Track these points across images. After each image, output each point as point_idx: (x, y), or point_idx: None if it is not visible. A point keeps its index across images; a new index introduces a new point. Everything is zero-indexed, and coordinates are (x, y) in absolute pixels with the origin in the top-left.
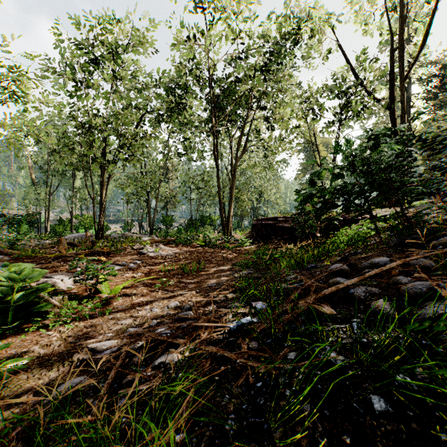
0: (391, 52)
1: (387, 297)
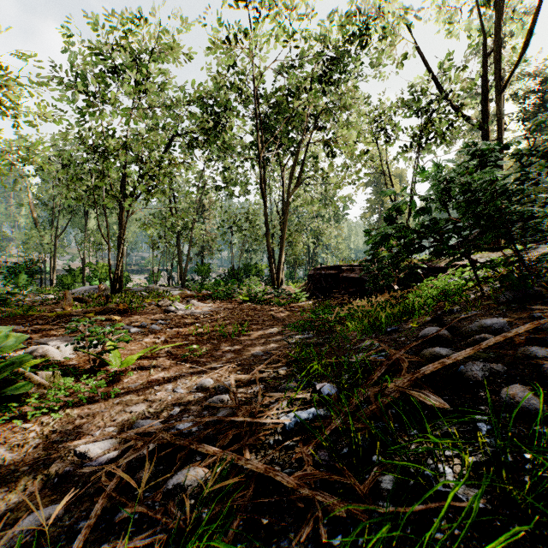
0: (483, 57)
1: (519, 380)
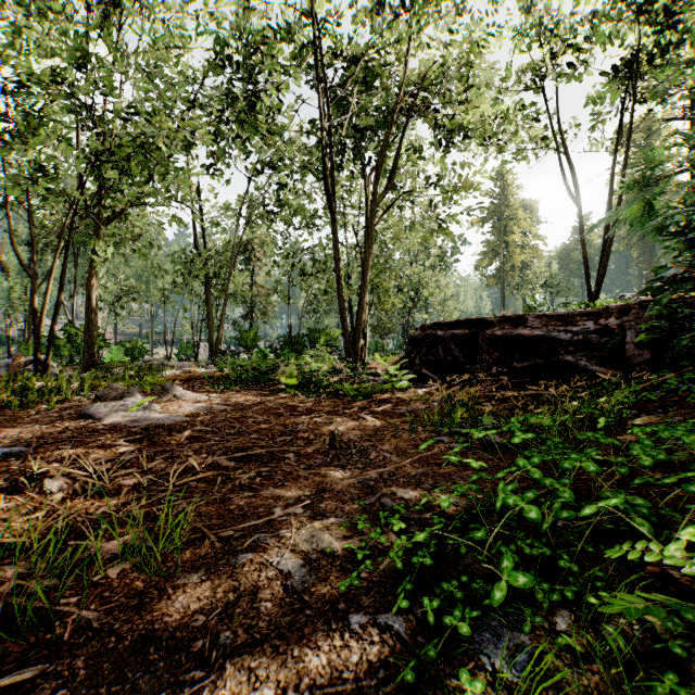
0: None
1: None
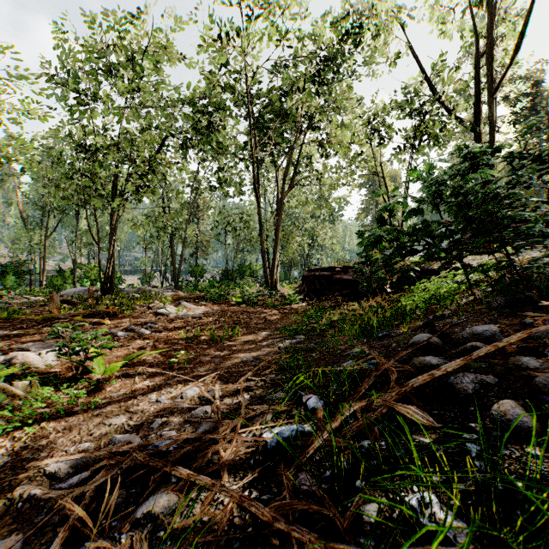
0: (476, 60)
1: (511, 393)
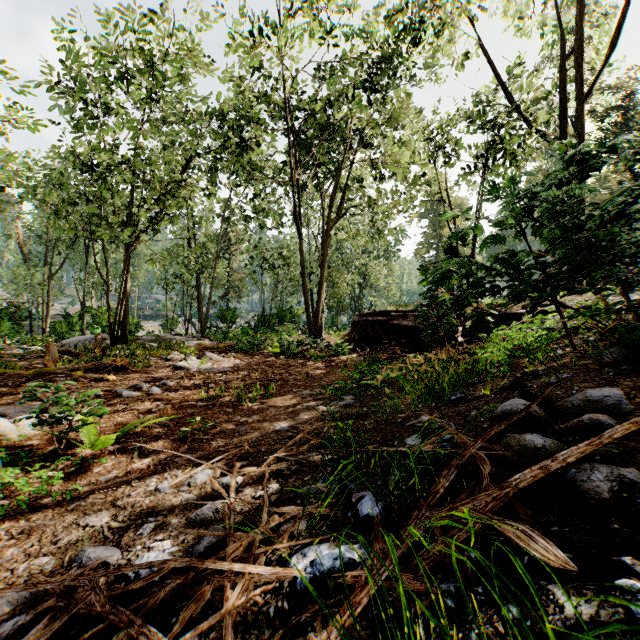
0: (561, 62)
1: None
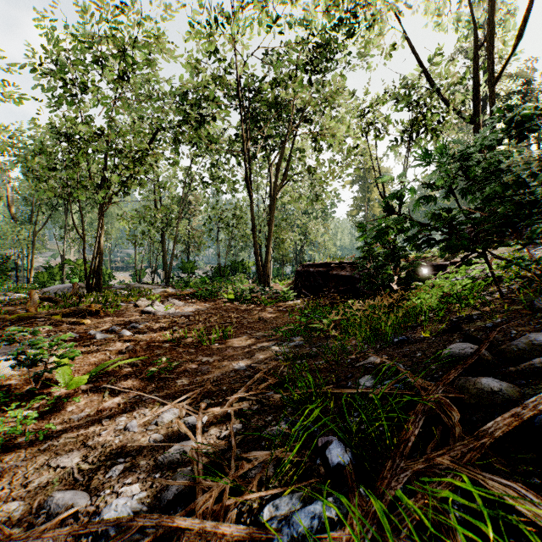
0: (474, 51)
1: None
